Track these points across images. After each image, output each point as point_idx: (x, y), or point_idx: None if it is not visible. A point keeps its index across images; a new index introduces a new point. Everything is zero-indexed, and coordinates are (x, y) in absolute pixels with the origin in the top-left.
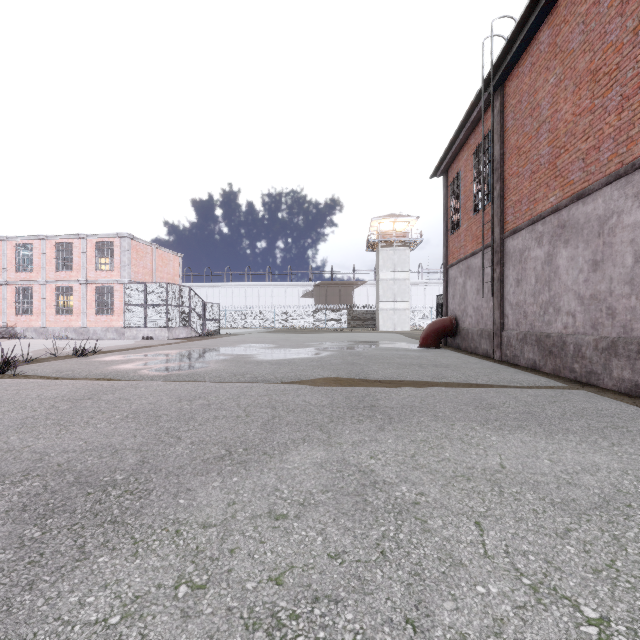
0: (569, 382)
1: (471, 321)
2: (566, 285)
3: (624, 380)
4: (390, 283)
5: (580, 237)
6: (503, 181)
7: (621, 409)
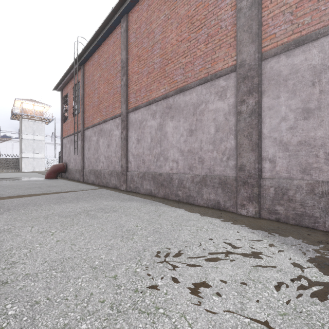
0: (102, 187)
1: (72, 165)
2: (102, 152)
3: (114, 184)
4: (31, 142)
5: (105, 135)
6: (84, 105)
7: (108, 192)
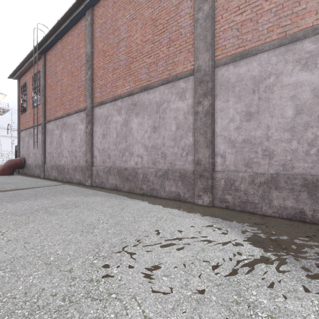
0: (65, 182)
1: (32, 160)
2: (65, 146)
3: (78, 179)
4: None
5: (69, 129)
6: (45, 97)
7: (71, 188)
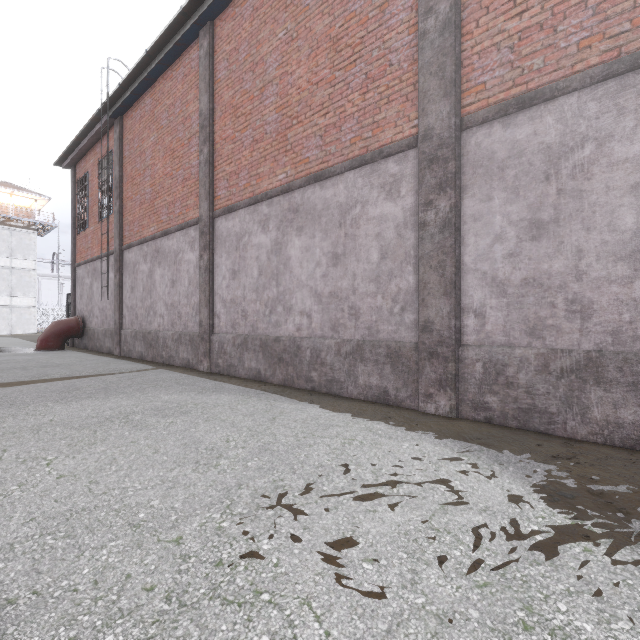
0: (160, 365)
1: (98, 321)
2: (160, 295)
3: (184, 359)
4: (4, 272)
5: (167, 262)
6: (122, 200)
7: (171, 376)
